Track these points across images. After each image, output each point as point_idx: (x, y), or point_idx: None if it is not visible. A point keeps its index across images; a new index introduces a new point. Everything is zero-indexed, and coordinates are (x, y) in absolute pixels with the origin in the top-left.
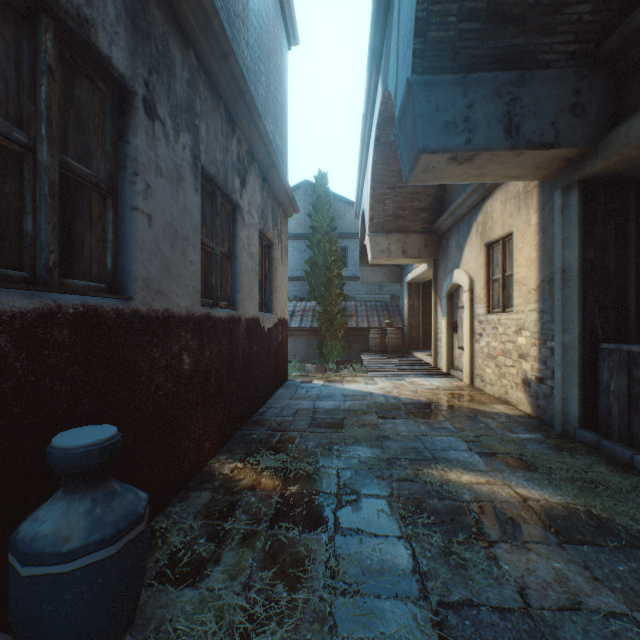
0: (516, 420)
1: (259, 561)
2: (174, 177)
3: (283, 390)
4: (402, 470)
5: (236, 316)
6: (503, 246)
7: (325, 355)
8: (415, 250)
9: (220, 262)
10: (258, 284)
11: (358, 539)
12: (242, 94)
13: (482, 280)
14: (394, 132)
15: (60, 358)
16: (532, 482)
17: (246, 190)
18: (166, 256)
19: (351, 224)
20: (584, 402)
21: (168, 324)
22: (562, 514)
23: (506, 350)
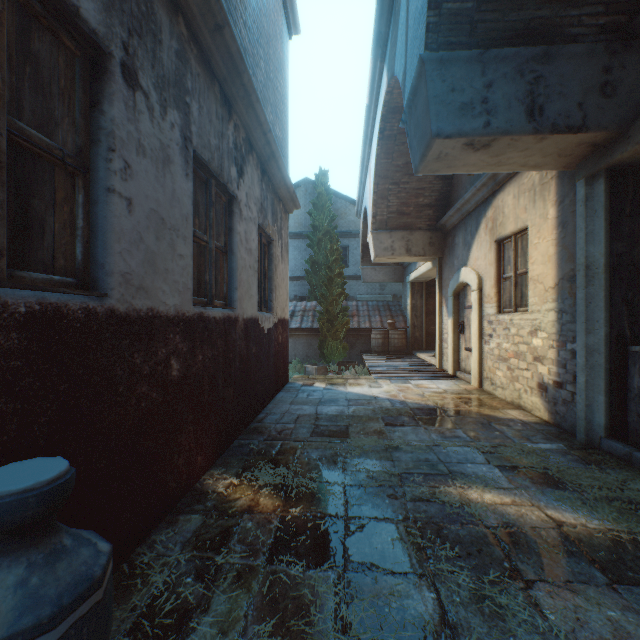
0: (533, 428)
1: (256, 609)
2: (160, 158)
3: (283, 394)
4: (416, 487)
5: (233, 316)
6: (515, 242)
7: (326, 356)
8: (419, 248)
9: (215, 257)
10: (257, 282)
11: (372, 578)
12: (239, 74)
13: (492, 278)
14: (403, 118)
15: (6, 369)
16: (563, 503)
17: (244, 181)
18: (150, 247)
19: (352, 223)
20: (611, 410)
21: (153, 325)
22: (605, 544)
23: (519, 352)
